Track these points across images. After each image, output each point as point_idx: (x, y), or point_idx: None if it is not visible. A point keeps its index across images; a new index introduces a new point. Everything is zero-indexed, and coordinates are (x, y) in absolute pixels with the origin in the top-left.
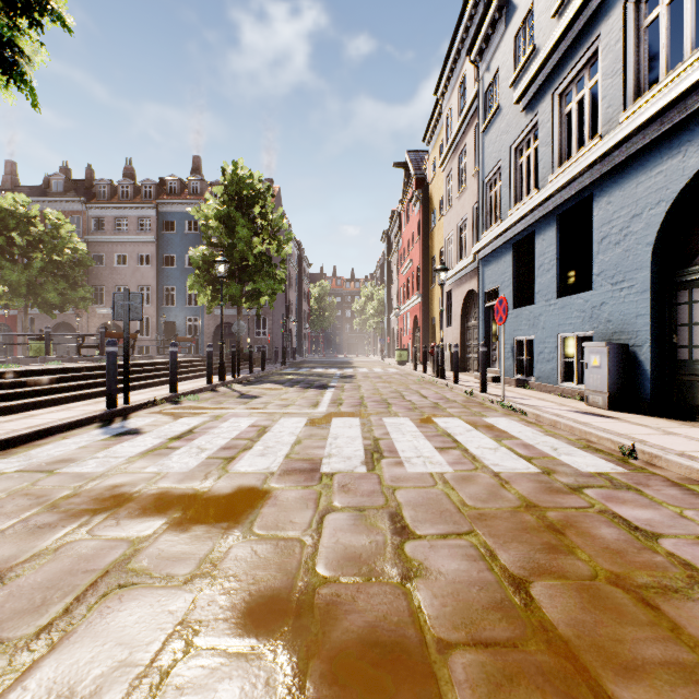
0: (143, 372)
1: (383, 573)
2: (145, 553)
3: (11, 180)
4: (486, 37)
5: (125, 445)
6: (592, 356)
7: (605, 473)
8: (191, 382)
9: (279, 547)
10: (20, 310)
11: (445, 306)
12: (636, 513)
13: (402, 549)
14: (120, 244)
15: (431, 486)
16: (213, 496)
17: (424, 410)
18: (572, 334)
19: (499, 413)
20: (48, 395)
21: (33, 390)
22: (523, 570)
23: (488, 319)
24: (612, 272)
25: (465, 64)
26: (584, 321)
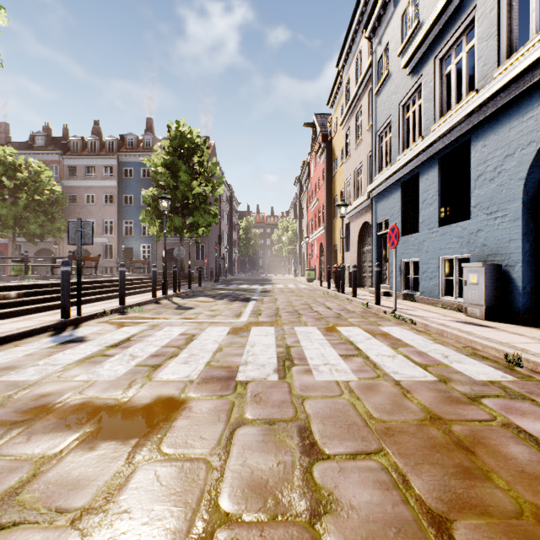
0: (100, 288)
1: (291, 508)
2: (43, 478)
3: (4, 137)
4: (378, 17)
5: (66, 352)
6: (470, 275)
7: (497, 381)
8: (140, 296)
9: (183, 471)
10: (10, 239)
11: (344, 235)
12: (539, 427)
13: (311, 474)
14: (89, 187)
15: (338, 396)
16: (131, 407)
17: (329, 319)
18: (452, 256)
19: (392, 322)
20: (14, 307)
21: (0, 303)
22: (441, 503)
23: (380, 245)
24: (487, 204)
25: (361, 42)
26: (462, 245)
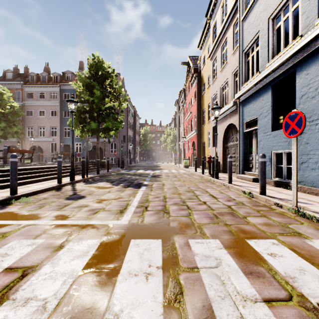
0: None
1: None
2: None
3: None
4: None
5: None
6: None
7: None
8: (49, 182)
9: None
10: None
11: (211, 135)
12: None
13: None
14: (41, 105)
15: None
16: None
17: (226, 219)
18: None
19: (309, 227)
20: None
21: None
22: None
23: (246, 140)
24: None
25: None
26: None
